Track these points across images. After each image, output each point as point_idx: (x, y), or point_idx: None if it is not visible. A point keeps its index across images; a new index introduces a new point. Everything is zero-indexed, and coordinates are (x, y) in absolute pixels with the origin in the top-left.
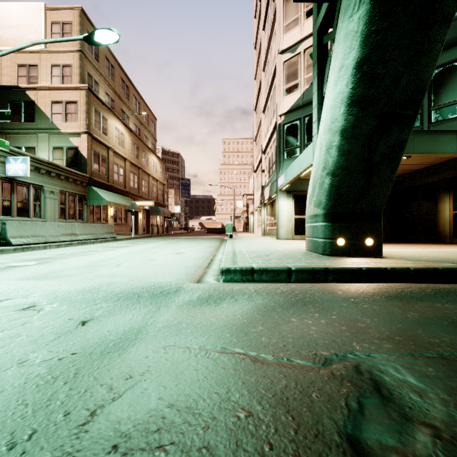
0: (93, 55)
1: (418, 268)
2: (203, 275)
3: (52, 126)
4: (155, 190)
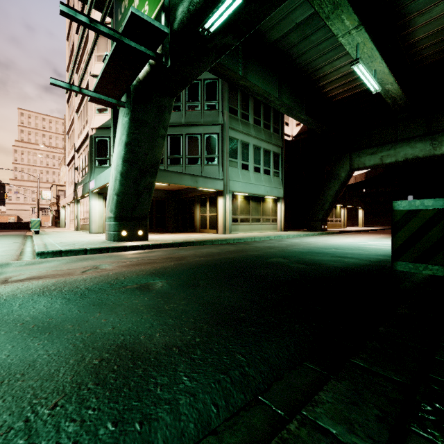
0: None
1: (153, 244)
2: (19, 259)
3: None
4: None
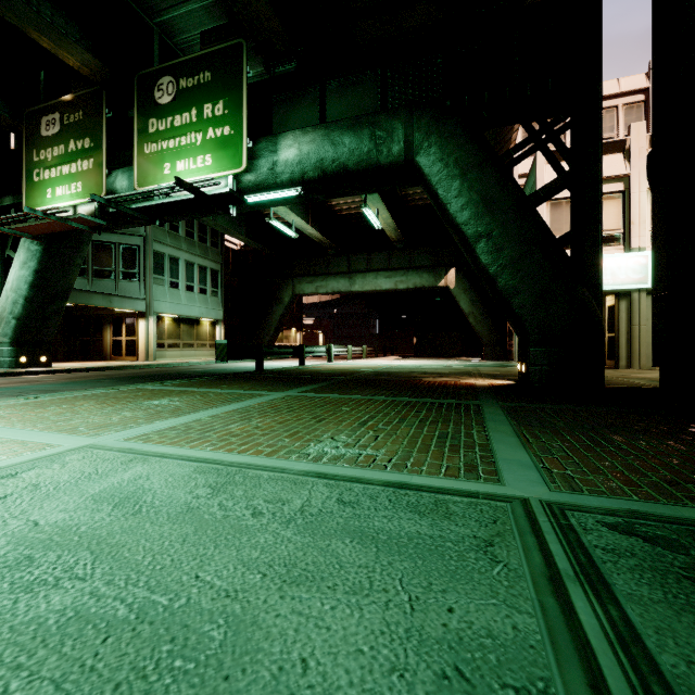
0: None
1: (68, 369)
2: None
3: None
4: None
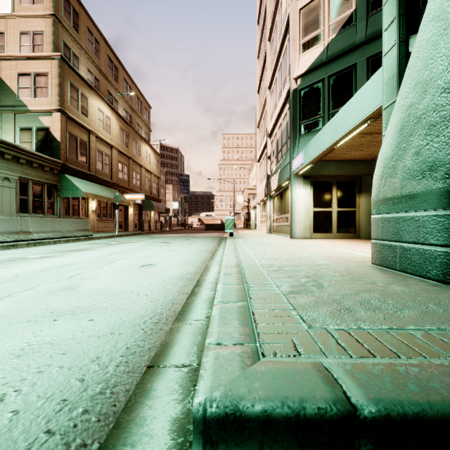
0: (71, 23)
1: None
2: (148, 373)
3: (18, 103)
4: (148, 183)
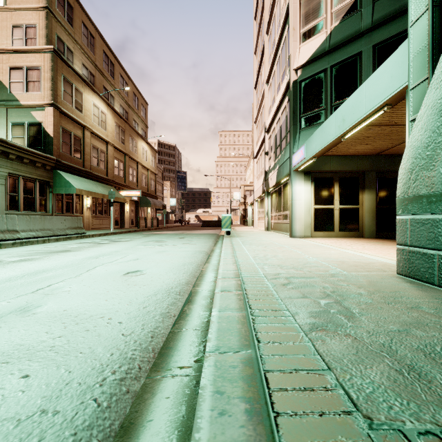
0: (65, 17)
1: None
2: None
3: (10, 98)
4: (145, 180)
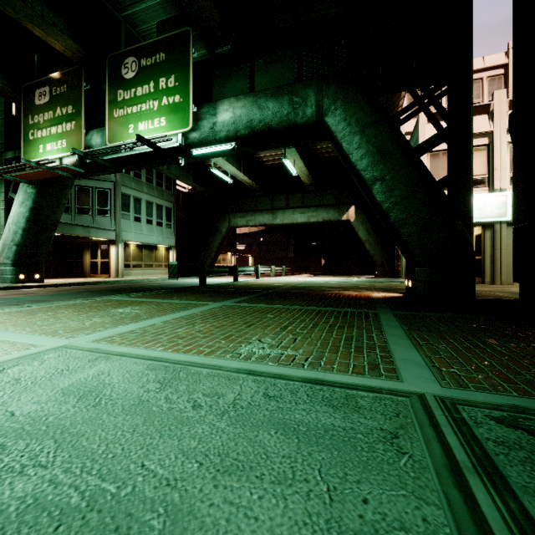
0: None
1: (56, 284)
2: None
3: None
4: None
